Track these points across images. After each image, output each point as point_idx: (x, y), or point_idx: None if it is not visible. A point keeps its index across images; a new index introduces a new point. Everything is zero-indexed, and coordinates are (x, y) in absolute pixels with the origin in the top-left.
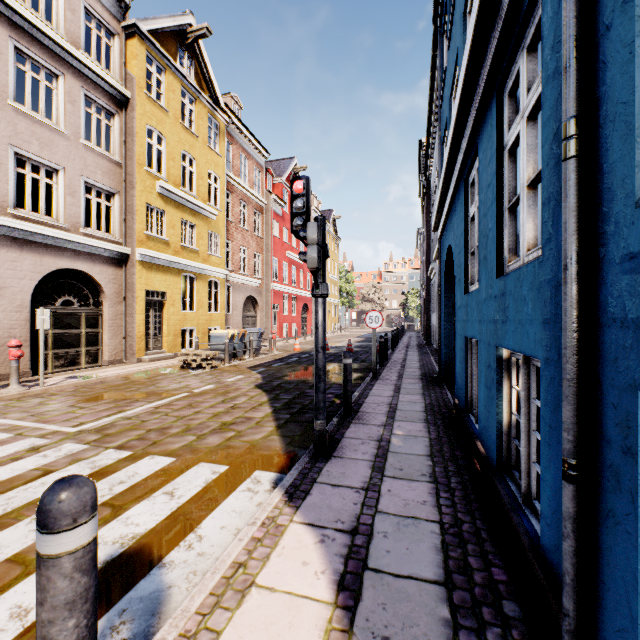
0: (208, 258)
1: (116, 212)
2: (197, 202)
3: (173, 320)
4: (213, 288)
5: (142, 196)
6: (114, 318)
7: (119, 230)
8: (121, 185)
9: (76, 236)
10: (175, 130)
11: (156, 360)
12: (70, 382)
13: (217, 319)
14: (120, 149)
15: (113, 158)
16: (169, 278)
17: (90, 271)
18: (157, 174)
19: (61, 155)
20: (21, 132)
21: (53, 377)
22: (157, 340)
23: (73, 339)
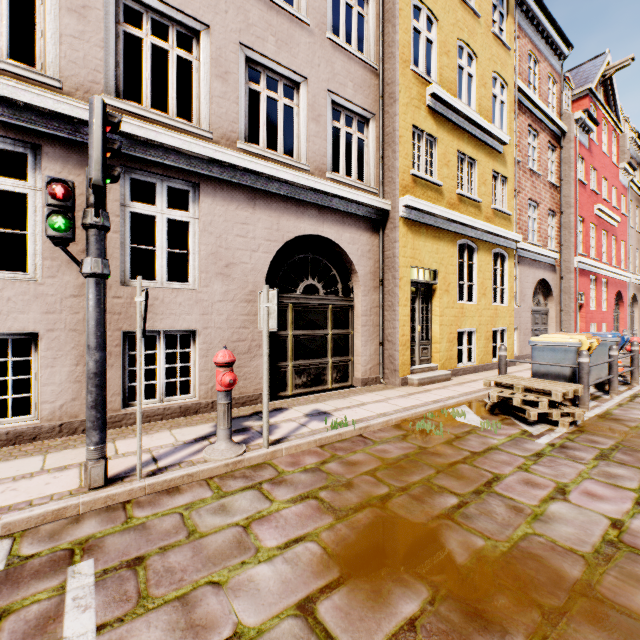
0: (492, 216)
1: (370, 148)
2: (480, 121)
3: (446, 316)
4: (498, 265)
5: (406, 114)
6: (368, 313)
7: (374, 176)
8: (376, 105)
9: (320, 181)
10: (449, 7)
11: (427, 382)
12: (311, 436)
13: (503, 315)
14: (375, 48)
15: (367, 62)
16: (441, 248)
17: (338, 239)
18: (426, 77)
19: (302, 59)
20: (253, 24)
21: (290, 409)
22: (424, 348)
23: (317, 344)
